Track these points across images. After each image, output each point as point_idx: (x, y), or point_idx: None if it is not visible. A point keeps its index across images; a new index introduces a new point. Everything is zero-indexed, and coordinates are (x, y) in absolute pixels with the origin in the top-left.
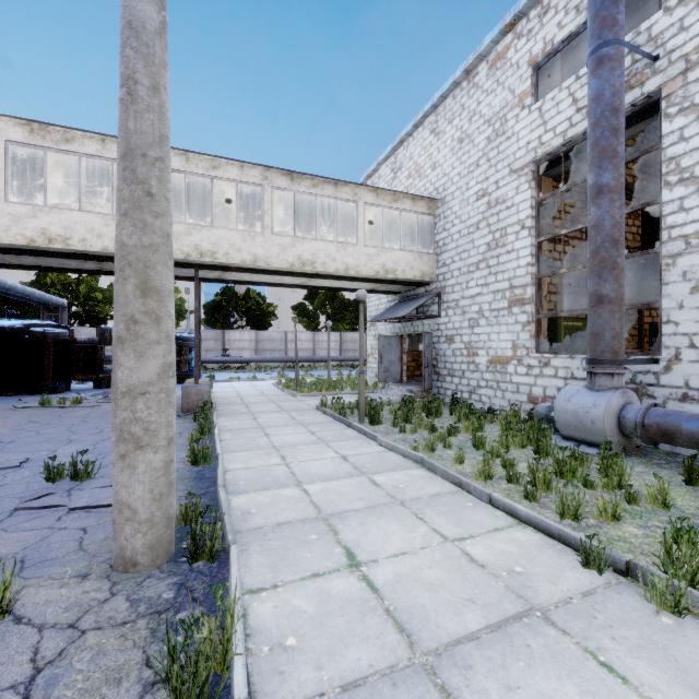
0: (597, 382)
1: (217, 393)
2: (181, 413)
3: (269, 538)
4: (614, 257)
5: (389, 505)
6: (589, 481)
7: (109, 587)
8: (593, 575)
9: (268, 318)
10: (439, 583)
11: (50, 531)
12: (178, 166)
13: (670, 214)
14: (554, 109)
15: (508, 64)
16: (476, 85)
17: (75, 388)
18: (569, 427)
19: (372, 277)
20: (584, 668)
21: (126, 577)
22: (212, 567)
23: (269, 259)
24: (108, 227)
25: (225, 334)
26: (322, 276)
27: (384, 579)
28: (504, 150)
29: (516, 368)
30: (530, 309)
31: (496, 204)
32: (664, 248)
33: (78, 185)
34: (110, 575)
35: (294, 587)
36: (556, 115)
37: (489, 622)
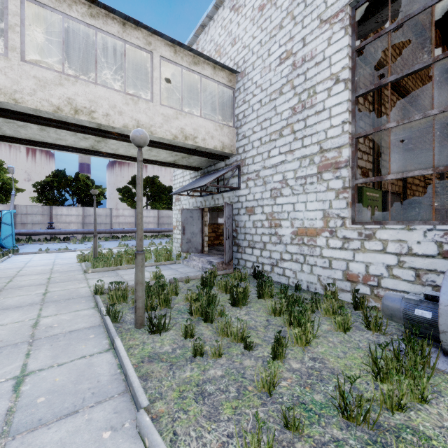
0: None
1: None
2: None
3: None
4: None
5: None
6: None
7: None
8: None
9: (97, 197)
10: None
11: None
12: None
13: None
14: None
15: None
16: None
17: None
18: None
19: (171, 143)
20: None
21: None
22: None
23: (17, 94)
24: None
25: (52, 210)
26: (107, 133)
27: None
28: (312, 1)
29: (327, 241)
30: (346, 173)
31: (302, 63)
32: None
33: None
34: None
35: None
36: None
37: None
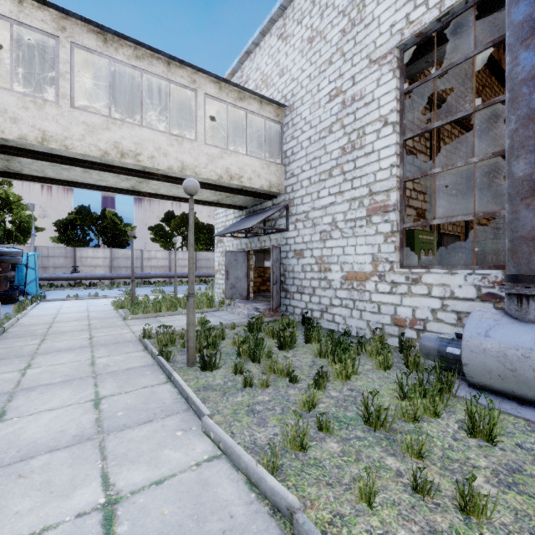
0: (533, 309)
1: (27, 318)
2: None
3: None
4: None
5: None
6: None
7: None
8: None
9: (125, 237)
10: None
11: None
12: None
13: None
14: None
15: None
16: None
17: None
18: (488, 374)
19: (215, 183)
20: None
21: None
22: None
23: (68, 140)
24: None
25: (76, 252)
26: (152, 175)
27: None
28: (361, 39)
29: (376, 285)
30: (394, 217)
31: (352, 102)
32: None
33: None
34: None
35: None
36: None
37: None
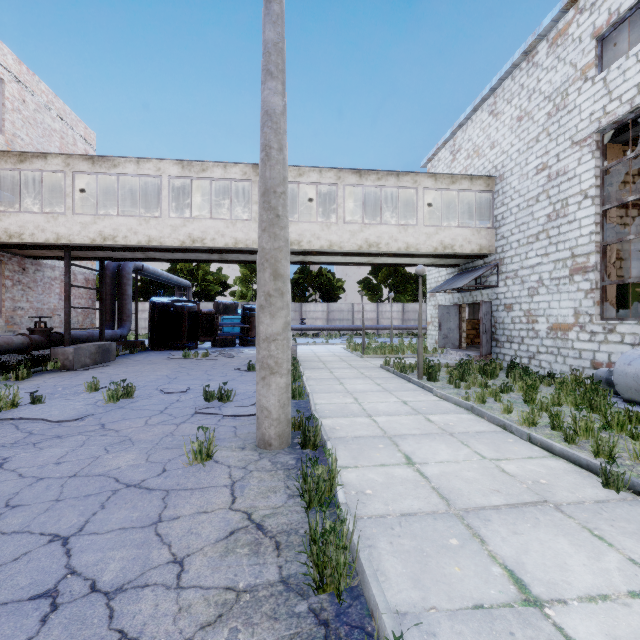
0: None
1: (299, 353)
2: None
3: (350, 443)
4: None
5: (440, 434)
6: (636, 433)
7: (258, 454)
8: (611, 492)
9: (337, 292)
10: (474, 480)
11: (217, 426)
12: None
13: None
14: (620, 78)
15: (569, 40)
16: (536, 64)
17: (200, 347)
18: (629, 390)
19: (431, 253)
20: (579, 535)
21: (265, 451)
22: (315, 453)
23: (341, 243)
24: (228, 229)
25: (302, 306)
26: (386, 255)
27: (432, 473)
28: (565, 123)
29: (577, 335)
30: (593, 277)
31: (556, 177)
32: None
33: (205, 198)
34: (257, 449)
35: (369, 468)
36: (622, 83)
37: (509, 502)
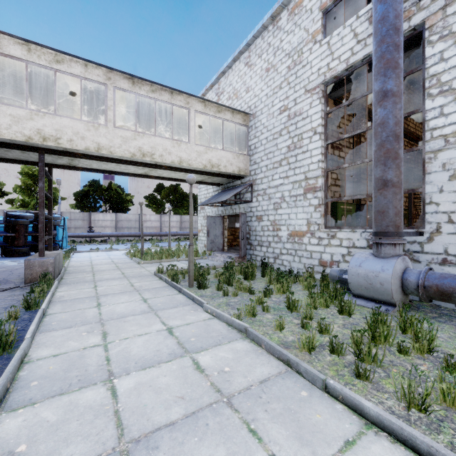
0: (383, 251)
1: (73, 262)
2: (24, 283)
3: None
4: (396, 149)
5: (214, 407)
6: (404, 347)
7: None
8: None
9: (126, 204)
10: None
11: None
12: (19, 54)
13: (432, 119)
14: (339, 42)
15: (303, 11)
16: (279, 28)
17: None
18: (360, 288)
19: (201, 170)
20: None
21: None
22: None
23: (112, 148)
24: None
25: (91, 216)
26: (160, 167)
27: None
28: (300, 75)
29: (309, 240)
30: (320, 195)
31: (294, 116)
32: (427, 145)
33: None
34: None
35: None
36: (341, 46)
37: None
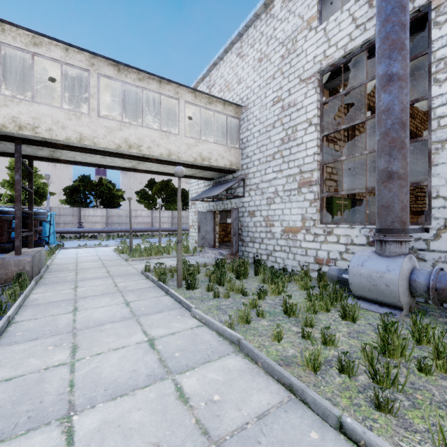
0: (388, 249)
1: (57, 260)
2: None
3: None
4: (402, 137)
5: None
6: (425, 364)
7: None
8: None
9: (117, 200)
10: None
11: None
12: None
13: (439, 106)
14: (336, 28)
15: None
16: (273, 16)
17: None
18: (363, 289)
19: (192, 163)
20: None
21: None
22: None
23: (95, 139)
24: None
25: (81, 211)
26: (148, 159)
27: None
28: (295, 64)
29: (304, 236)
30: (316, 189)
31: (288, 107)
32: (434, 135)
33: None
34: None
35: None
36: (338, 32)
37: None
